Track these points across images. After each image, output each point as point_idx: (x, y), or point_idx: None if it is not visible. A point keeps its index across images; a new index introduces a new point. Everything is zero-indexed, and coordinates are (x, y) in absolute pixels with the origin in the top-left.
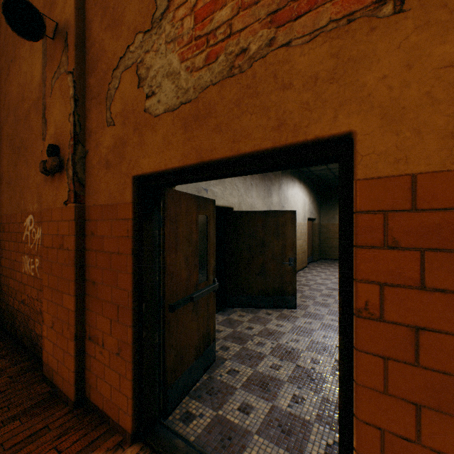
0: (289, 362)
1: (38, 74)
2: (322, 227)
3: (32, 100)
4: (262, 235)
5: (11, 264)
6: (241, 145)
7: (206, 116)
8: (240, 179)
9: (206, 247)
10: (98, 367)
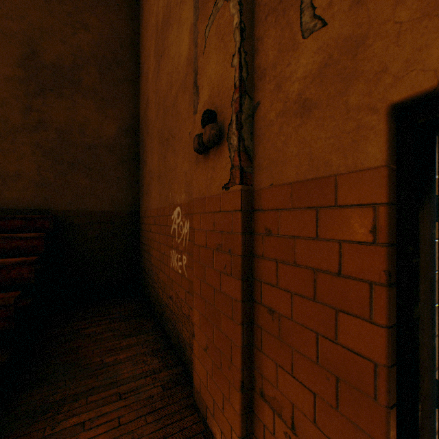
0: None
1: (185, 47)
2: None
3: (179, 82)
4: None
5: (160, 256)
6: None
7: None
8: None
9: None
10: None
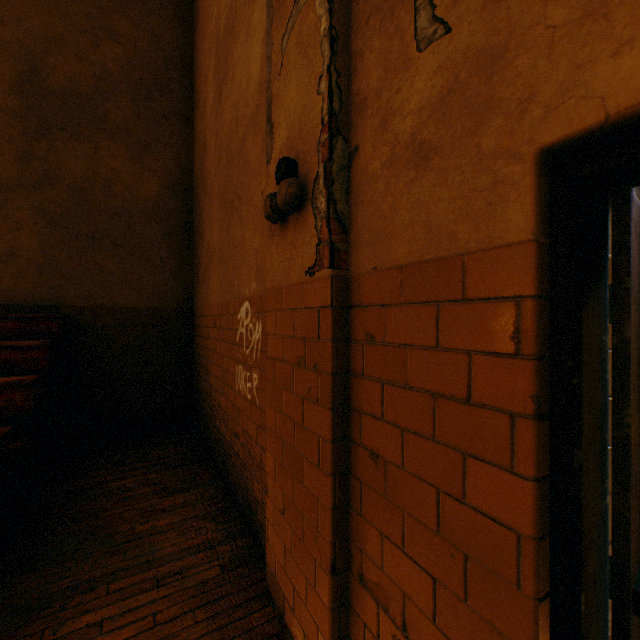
0: None
1: (256, 66)
2: None
3: (247, 117)
4: None
5: (222, 374)
6: None
7: None
8: None
9: None
10: None
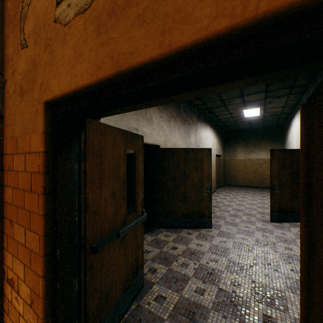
0: (212, 284)
1: None
2: (225, 161)
3: None
4: (184, 168)
5: None
6: (175, 35)
7: (124, 6)
8: (166, 122)
9: (134, 181)
10: (14, 314)
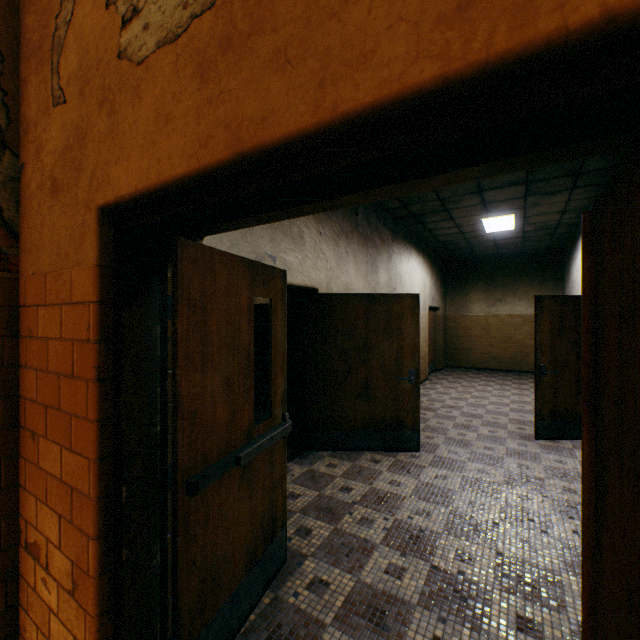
0: (418, 559)
1: None
2: (448, 320)
3: None
4: (365, 332)
5: None
6: (343, 89)
7: (249, 33)
8: (330, 244)
9: (268, 357)
10: (40, 611)
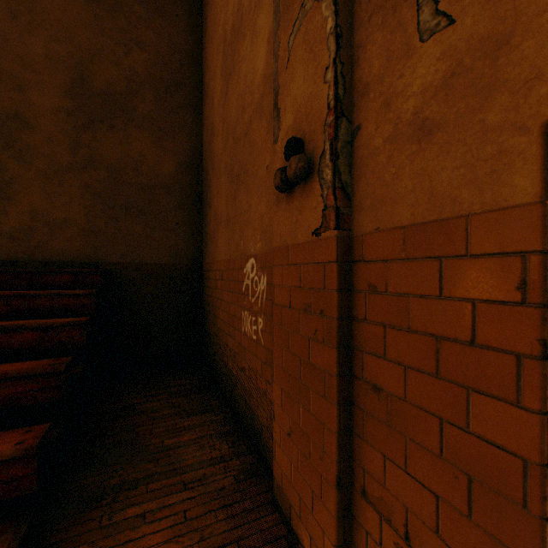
0: None
1: (261, 62)
2: None
3: (253, 104)
4: None
5: (229, 318)
6: None
7: None
8: None
9: None
10: None
